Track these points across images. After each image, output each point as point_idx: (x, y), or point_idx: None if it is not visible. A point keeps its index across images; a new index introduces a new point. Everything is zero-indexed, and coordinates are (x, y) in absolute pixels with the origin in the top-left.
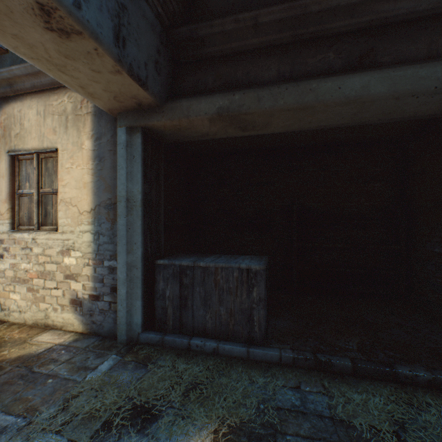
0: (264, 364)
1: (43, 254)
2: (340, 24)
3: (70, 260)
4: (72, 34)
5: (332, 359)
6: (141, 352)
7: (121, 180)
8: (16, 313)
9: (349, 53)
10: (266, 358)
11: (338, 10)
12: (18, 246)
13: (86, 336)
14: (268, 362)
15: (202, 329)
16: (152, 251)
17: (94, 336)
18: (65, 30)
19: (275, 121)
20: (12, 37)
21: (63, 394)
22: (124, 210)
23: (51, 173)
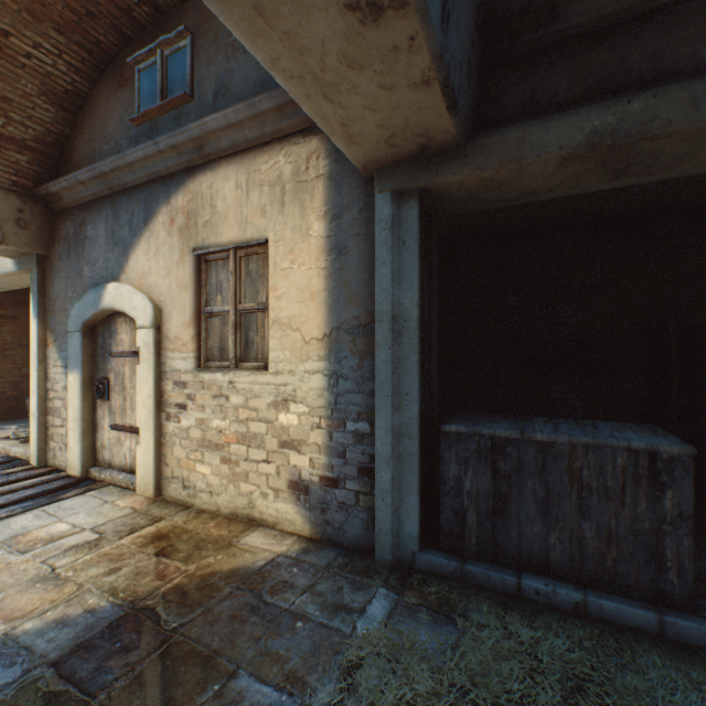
0: None
1: (246, 406)
2: None
3: (287, 417)
4: (386, 10)
5: None
6: (429, 589)
7: (381, 284)
8: (204, 494)
9: None
10: None
11: None
12: (207, 392)
13: (318, 545)
14: None
15: (537, 559)
16: (424, 407)
17: (331, 547)
18: (377, 5)
19: None
20: (279, 39)
21: (334, 657)
22: (388, 337)
23: (254, 278)
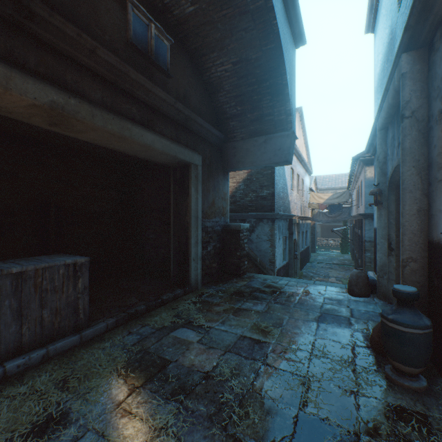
0: (97, 338)
1: None
2: (142, 95)
3: None
4: None
5: (137, 309)
6: None
7: None
8: None
9: (143, 115)
10: (97, 333)
11: (142, 86)
12: None
13: None
14: (99, 335)
15: (14, 348)
16: None
17: None
18: None
19: (91, 134)
20: None
21: None
22: None
23: None
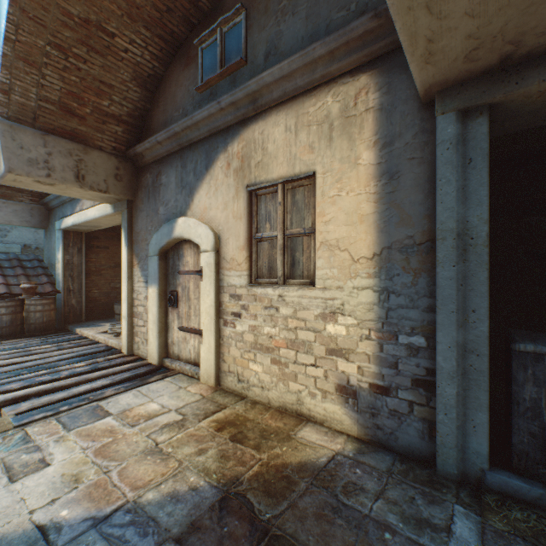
0: None
1: (294, 317)
2: None
3: (335, 328)
4: None
5: None
6: (513, 515)
7: (443, 203)
8: (256, 388)
9: None
10: None
11: None
12: (259, 304)
13: (370, 447)
14: None
15: None
16: None
17: (383, 450)
18: None
19: None
20: None
21: None
22: (451, 254)
23: (300, 207)
